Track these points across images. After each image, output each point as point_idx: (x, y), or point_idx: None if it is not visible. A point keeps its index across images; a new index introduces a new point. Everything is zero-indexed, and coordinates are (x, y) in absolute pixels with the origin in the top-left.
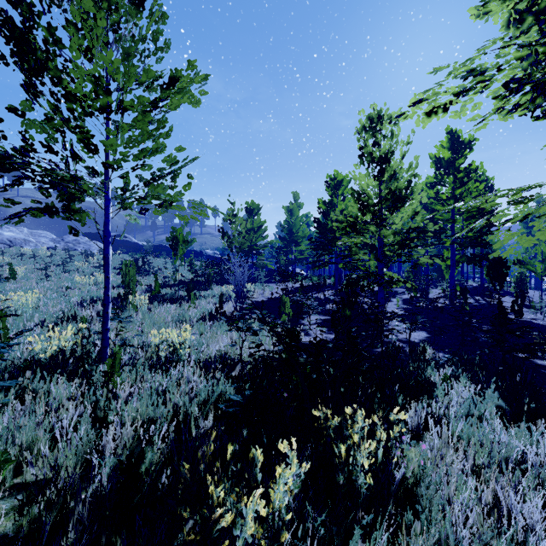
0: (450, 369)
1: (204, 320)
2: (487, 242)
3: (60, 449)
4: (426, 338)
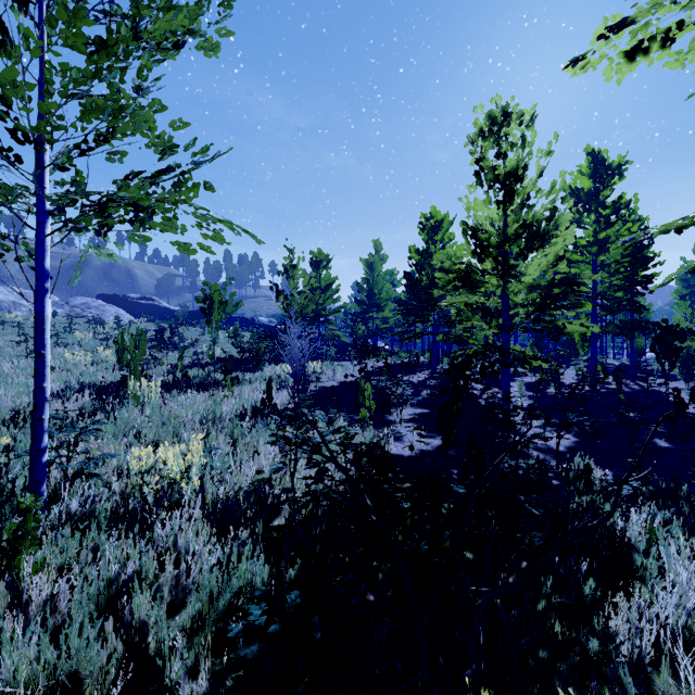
0: (647, 511)
1: (243, 418)
2: (643, 305)
3: None
4: (574, 443)
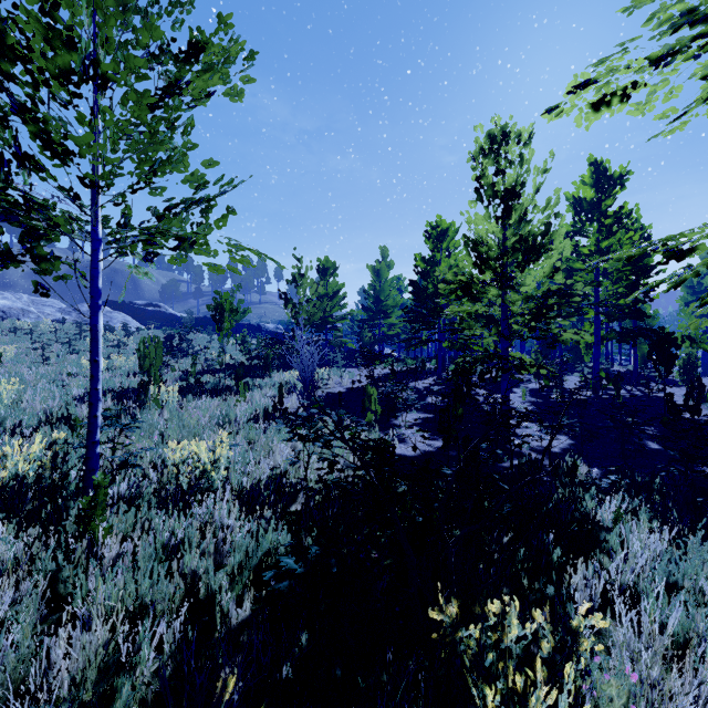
0: (620, 499)
1: (256, 421)
2: (644, 313)
3: None
4: (569, 445)
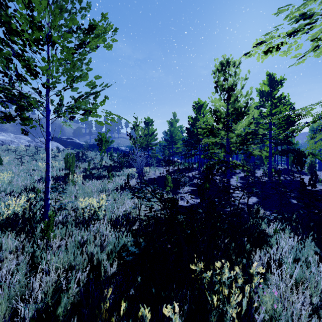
0: (277, 224)
1: (117, 190)
2: (291, 142)
3: (1, 291)
4: (256, 201)
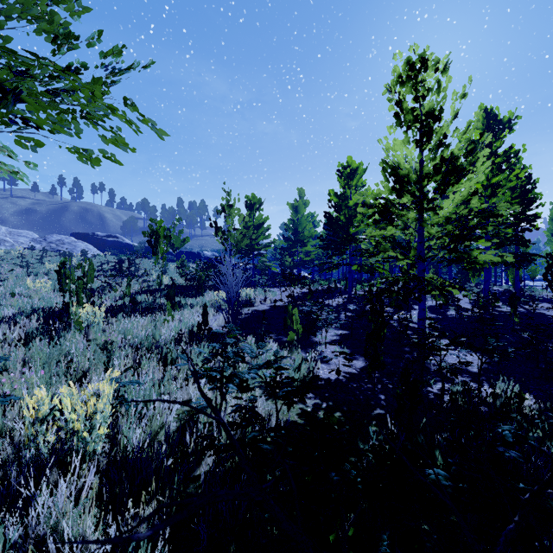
0: None
1: (180, 341)
2: (529, 240)
3: None
4: (485, 364)
